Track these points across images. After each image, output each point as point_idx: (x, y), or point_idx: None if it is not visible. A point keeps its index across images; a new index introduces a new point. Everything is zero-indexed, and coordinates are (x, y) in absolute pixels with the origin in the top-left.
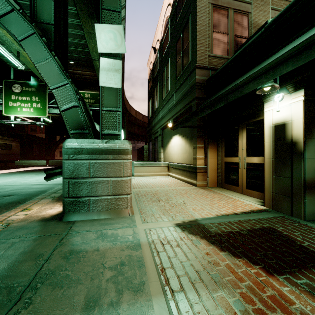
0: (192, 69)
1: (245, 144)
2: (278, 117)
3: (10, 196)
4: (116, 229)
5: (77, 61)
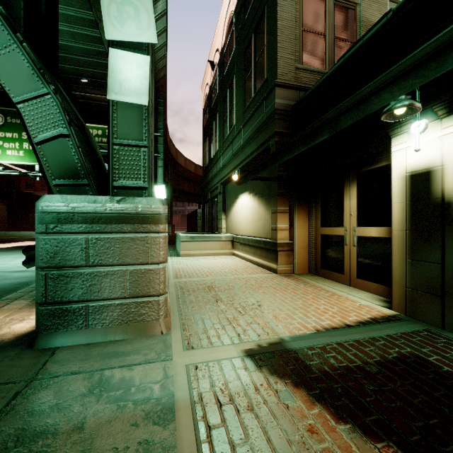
0: (269, 89)
1: (355, 206)
2: (417, 160)
3: None
4: (133, 365)
5: (93, 79)
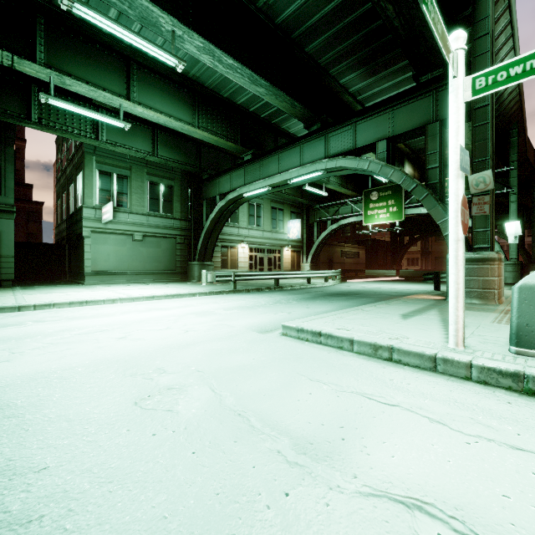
0: None
1: None
2: None
3: (396, 293)
4: (483, 305)
5: None
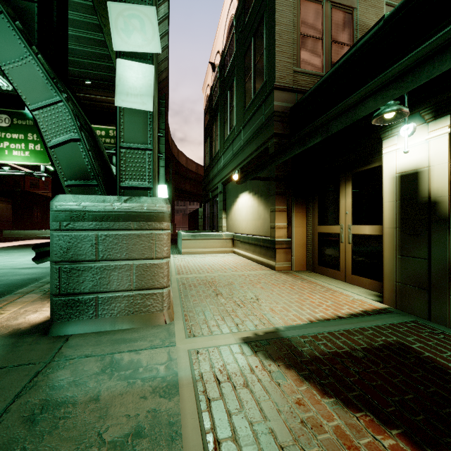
0: (268, 91)
1: (350, 205)
2: (406, 161)
3: None
4: (140, 350)
5: (97, 81)
